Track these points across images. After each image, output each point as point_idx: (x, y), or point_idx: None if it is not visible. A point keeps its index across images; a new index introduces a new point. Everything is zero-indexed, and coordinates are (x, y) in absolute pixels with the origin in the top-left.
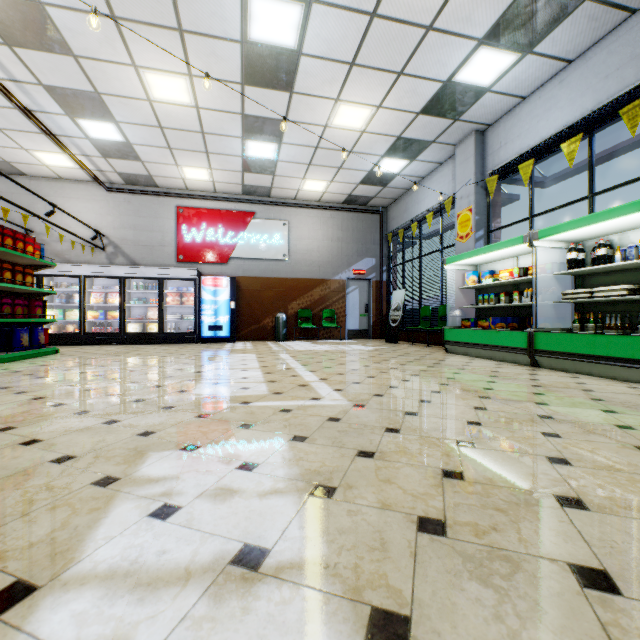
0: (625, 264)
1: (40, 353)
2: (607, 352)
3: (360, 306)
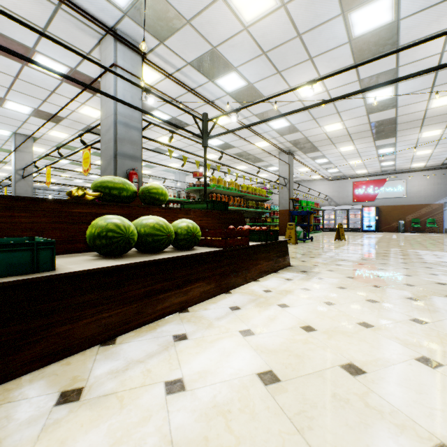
0: None
1: (320, 232)
2: None
3: None
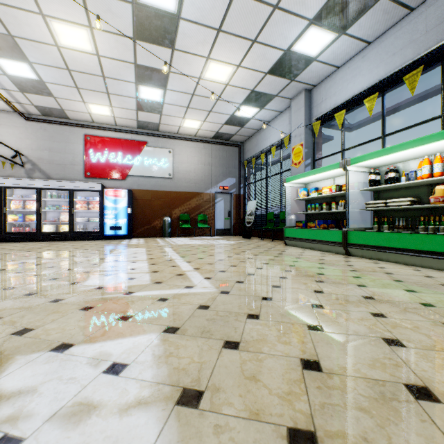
0: (409, 183)
1: None
2: (398, 245)
3: (225, 212)
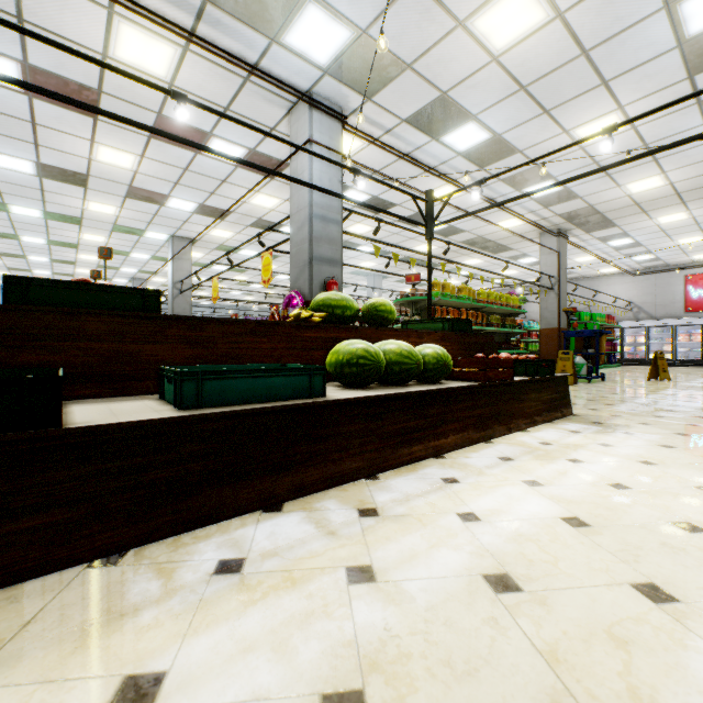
0: None
1: (616, 366)
2: None
3: None
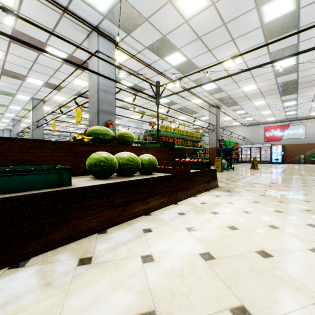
0: None
1: (239, 163)
2: None
3: None
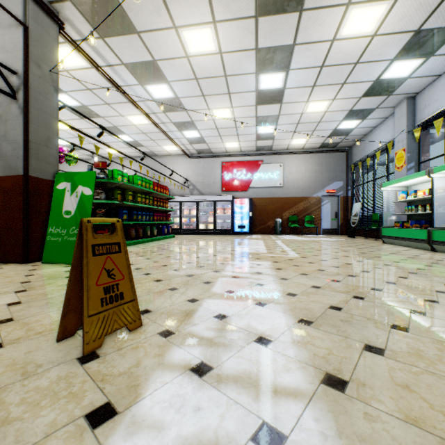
0: None
1: (170, 237)
2: None
3: (331, 213)
